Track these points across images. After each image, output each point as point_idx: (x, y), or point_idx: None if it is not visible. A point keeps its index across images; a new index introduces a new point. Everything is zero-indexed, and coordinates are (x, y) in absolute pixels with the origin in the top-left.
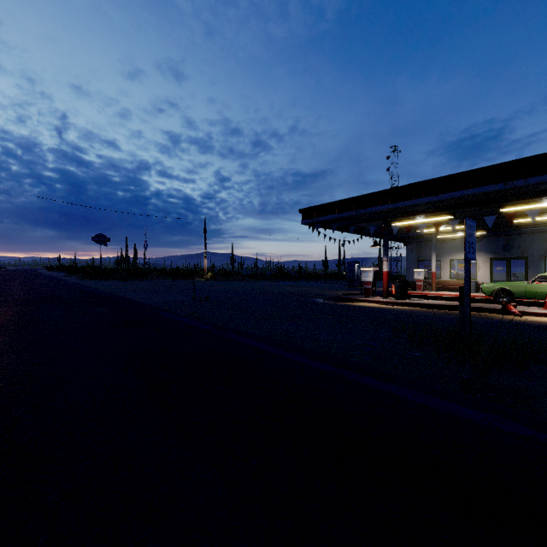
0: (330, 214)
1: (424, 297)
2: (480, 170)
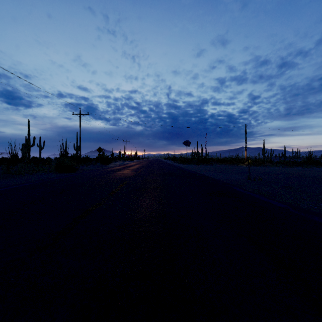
0: None
1: None
2: None
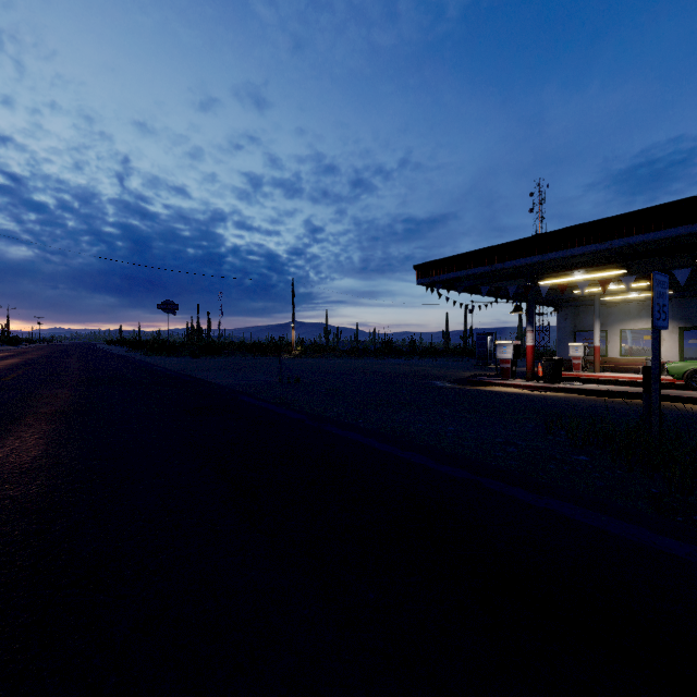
0: (454, 270)
1: (583, 381)
2: (668, 206)
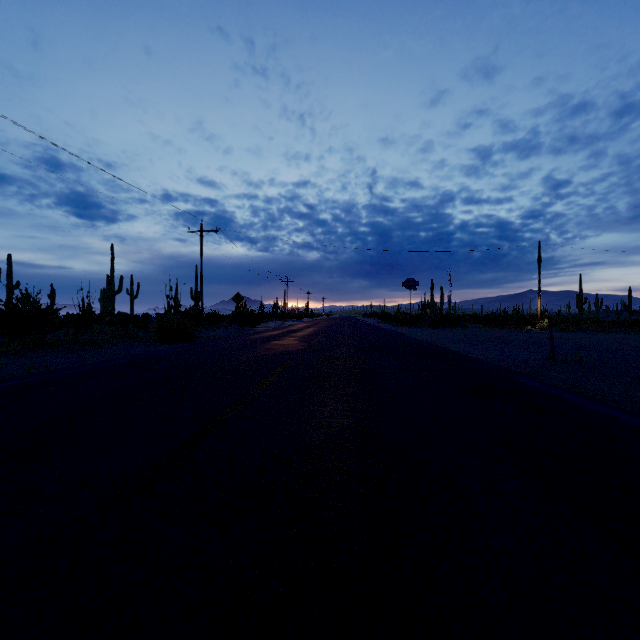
0: None
1: None
2: None
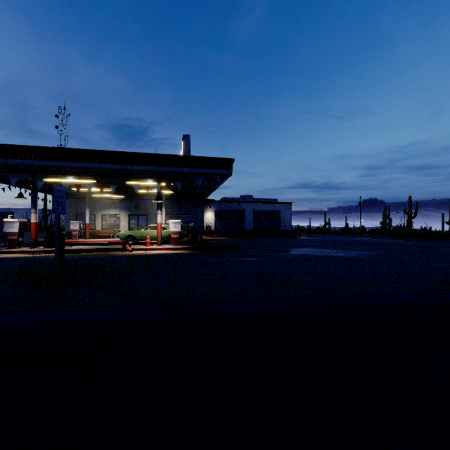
0: None
1: (77, 244)
2: (107, 152)
